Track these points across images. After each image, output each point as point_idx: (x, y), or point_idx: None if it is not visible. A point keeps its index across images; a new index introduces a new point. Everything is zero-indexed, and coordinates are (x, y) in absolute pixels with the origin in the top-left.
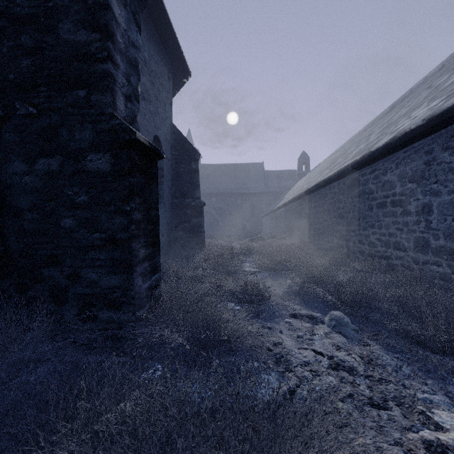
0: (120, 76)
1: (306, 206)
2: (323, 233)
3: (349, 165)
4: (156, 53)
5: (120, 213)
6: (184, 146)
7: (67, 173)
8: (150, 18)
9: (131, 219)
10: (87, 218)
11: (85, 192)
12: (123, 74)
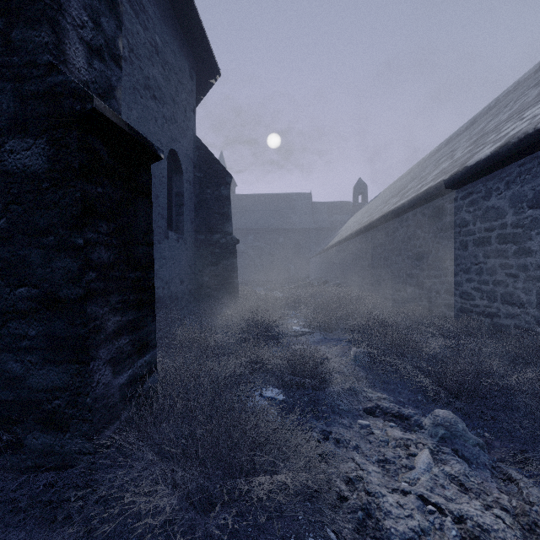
0: (74, 6)
1: (367, 244)
2: (391, 279)
3: (432, 188)
4: (173, 40)
5: (65, 250)
6: (212, 166)
7: None
8: None
9: (87, 261)
10: (5, 258)
11: (1, 211)
12: (81, 5)
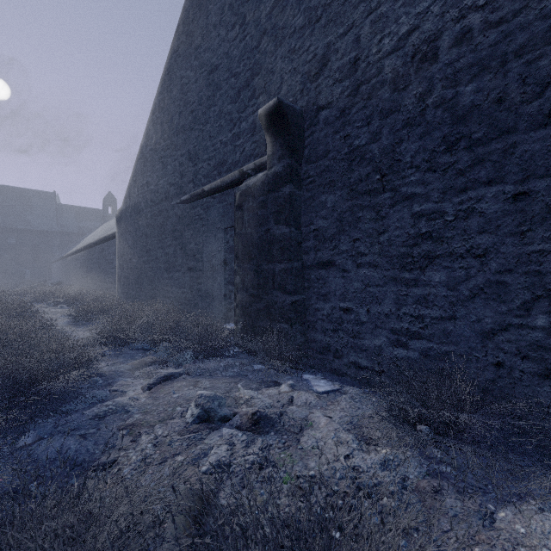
0: None
1: (86, 257)
2: (93, 279)
3: (99, 239)
4: None
5: None
6: None
7: None
8: None
9: None
10: None
11: None
12: None
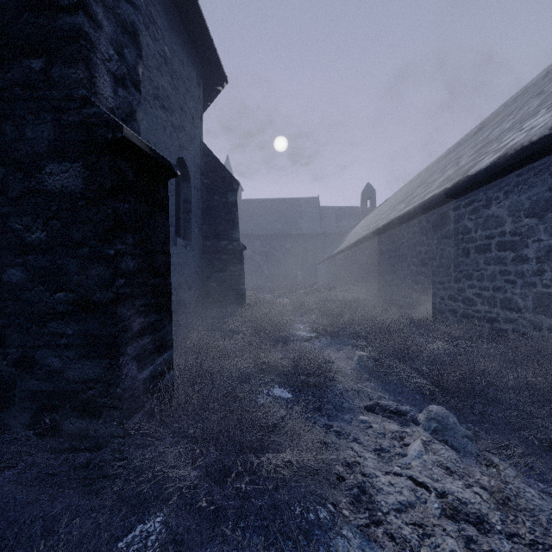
0: (103, 43)
1: (374, 250)
2: (397, 285)
3: (435, 196)
4: (181, 49)
5: (98, 260)
6: (219, 172)
7: (12, 194)
8: (172, 1)
9: (117, 269)
10: (45, 267)
11: (42, 225)
12: (109, 41)
